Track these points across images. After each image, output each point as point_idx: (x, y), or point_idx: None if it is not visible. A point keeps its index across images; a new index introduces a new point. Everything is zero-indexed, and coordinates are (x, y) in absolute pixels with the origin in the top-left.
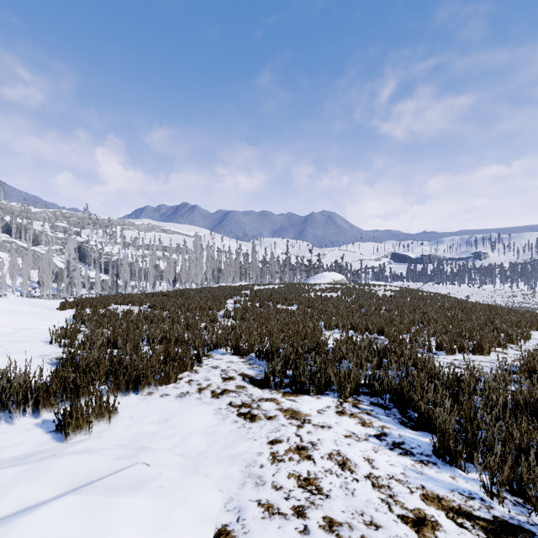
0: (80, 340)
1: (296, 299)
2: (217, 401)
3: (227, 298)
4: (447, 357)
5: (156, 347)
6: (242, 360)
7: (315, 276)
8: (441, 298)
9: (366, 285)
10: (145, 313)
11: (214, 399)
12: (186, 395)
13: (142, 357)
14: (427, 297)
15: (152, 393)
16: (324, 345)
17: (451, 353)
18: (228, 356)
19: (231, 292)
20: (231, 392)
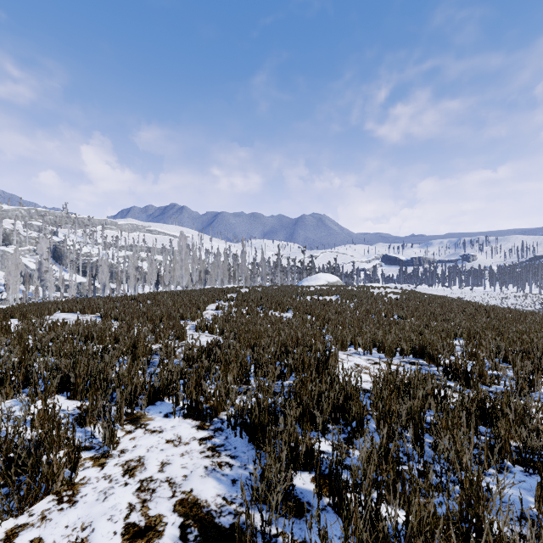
0: None
1: (291, 304)
2: None
3: (208, 303)
4: None
5: (49, 399)
6: (201, 433)
7: (309, 278)
8: (453, 301)
9: (364, 287)
10: (74, 329)
11: None
12: None
13: None
14: (438, 300)
15: None
16: (357, 396)
17: None
18: (175, 422)
19: (214, 296)
20: None
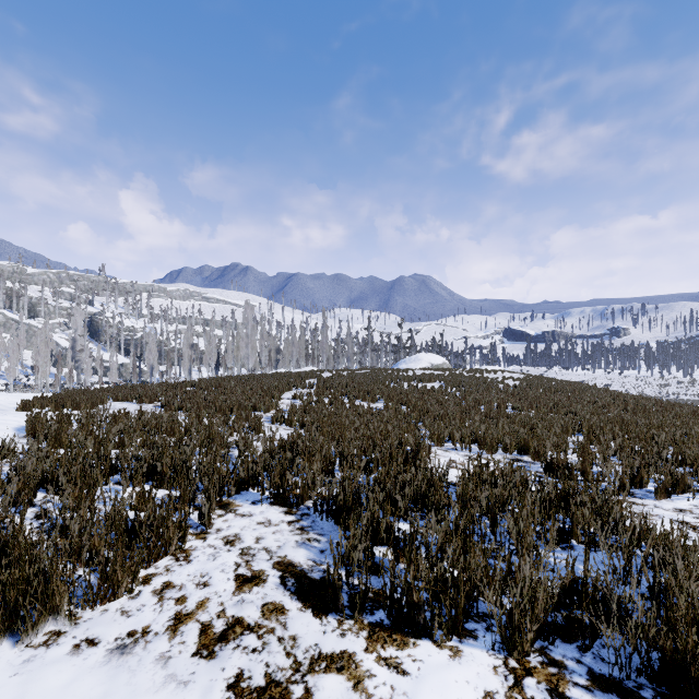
0: (4, 472)
1: (383, 392)
2: (205, 670)
3: (283, 391)
4: (661, 504)
5: (137, 487)
6: (289, 517)
7: (407, 359)
8: (586, 389)
9: (477, 371)
10: (142, 419)
11: (201, 662)
12: (137, 643)
13: (70, 530)
14: (567, 388)
15: (57, 638)
16: (442, 485)
17: (665, 495)
18: (263, 508)
19: (290, 382)
20: (247, 633)
